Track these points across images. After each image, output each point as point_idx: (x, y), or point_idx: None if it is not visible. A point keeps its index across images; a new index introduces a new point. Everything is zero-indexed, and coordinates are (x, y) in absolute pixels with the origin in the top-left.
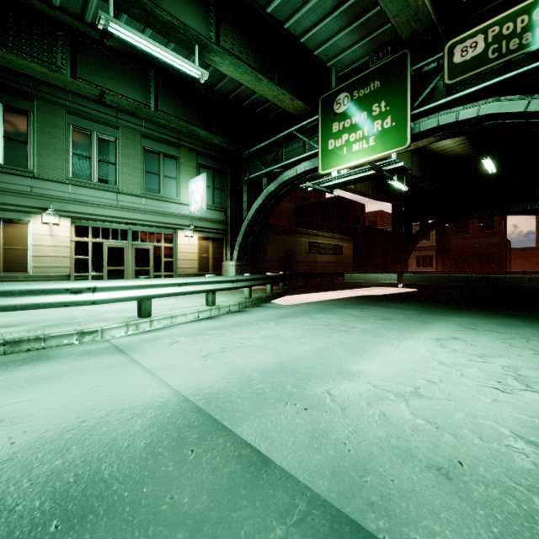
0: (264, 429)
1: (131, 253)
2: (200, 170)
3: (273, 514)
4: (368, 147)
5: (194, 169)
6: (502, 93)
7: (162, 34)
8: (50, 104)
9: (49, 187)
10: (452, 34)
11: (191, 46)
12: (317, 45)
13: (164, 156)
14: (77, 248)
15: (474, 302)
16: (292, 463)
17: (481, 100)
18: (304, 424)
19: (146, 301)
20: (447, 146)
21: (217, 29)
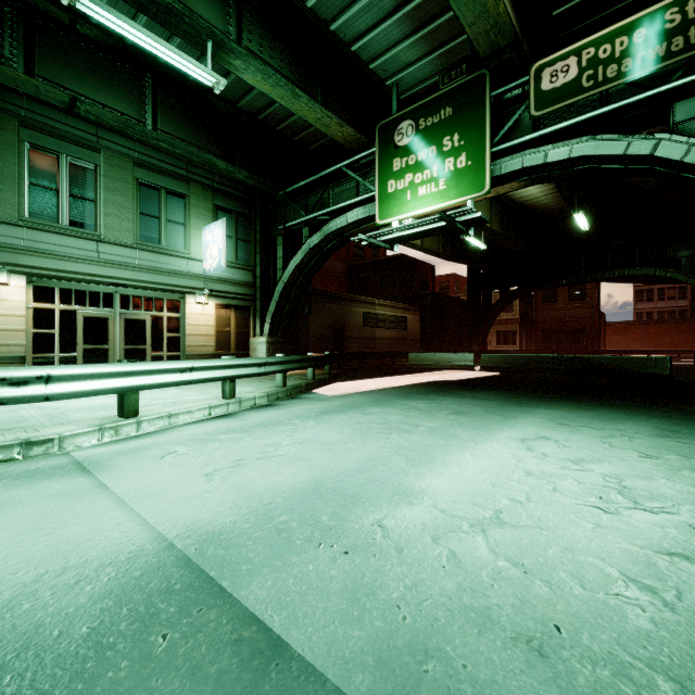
0: (281, 591)
1: (119, 325)
2: (217, 214)
3: None
4: (438, 192)
5: (209, 213)
6: (598, 132)
7: (160, 21)
8: None
9: None
10: (539, 56)
11: (202, 43)
12: (373, 57)
13: (167, 193)
14: (36, 319)
15: (565, 389)
16: (319, 648)
17: (573, 138)
18: (342, 577)
19: (132, 395)
20: (533, 195)
21: (239, 23)
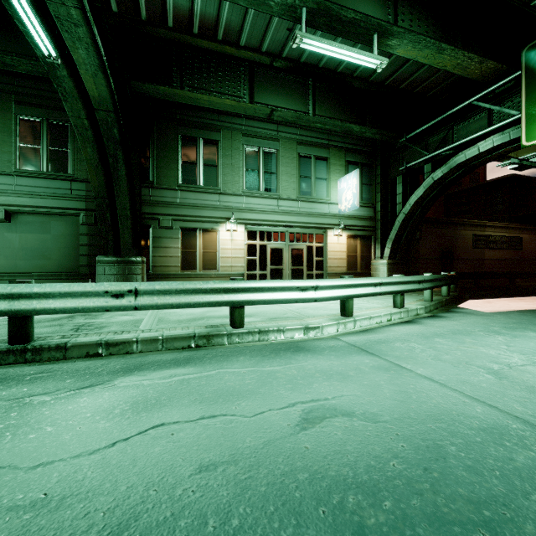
0: None
1: (288, 253)
2: (348, 167)
3: None
4: None
5: (342, 167)
6: None
7: (341, 34)
8: (231, 131)
9: (230, 200)
10: None
11: (368, 38)
12: None
13: (316, 159)
14: (248, 250)
15: None
16: None
17: None
18: None
19: (350, 301)
20: None
21: (395, 10)
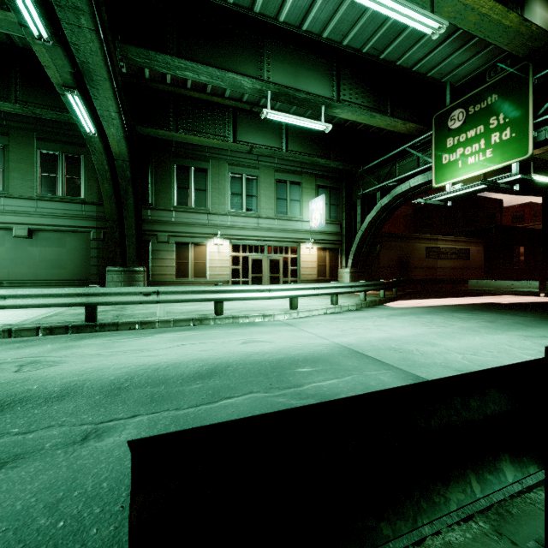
0: (378, 354)
1: (267, 263)
2: (318, 191)
3: (382, 368)
4: (485, 160)
5: (313, 191)
6: None
7: (298, 105)
8: (218, 160)
9: (217, 219)
10: None
11: (318, 108)
12: (429, 69)
13: (290, 183)
14: (233, 261)
15: None
16: (391, 362)
17: None
18: (398, 355)
19: (295, 299)
20: None
21: (338, 88)
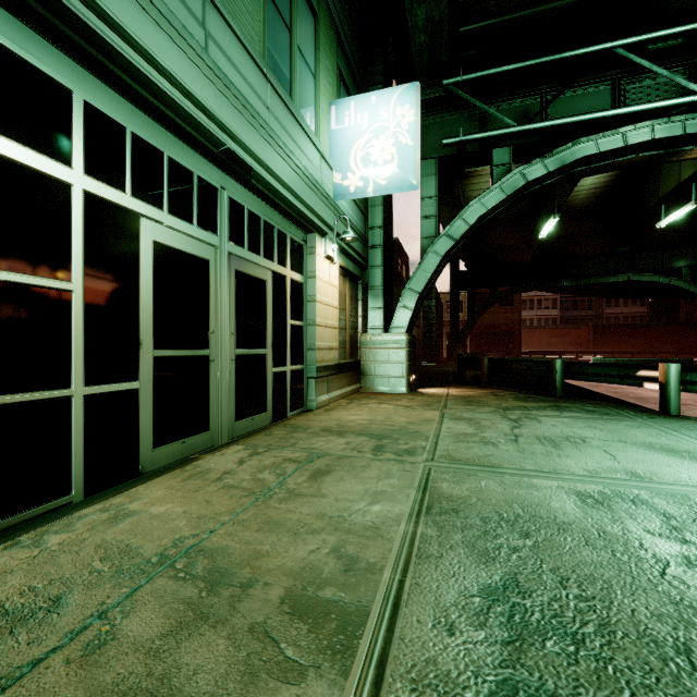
0: None
1: (226, 287)
2: (340, 87)
3: None
4: None
5: (334, 76)
6: None
7: None
8: None
9: None
10: None
11: None
12: None
13: None
14: None
15: None
16: None
17: None
18: None
19: None
20: (580, 187)
21: None
